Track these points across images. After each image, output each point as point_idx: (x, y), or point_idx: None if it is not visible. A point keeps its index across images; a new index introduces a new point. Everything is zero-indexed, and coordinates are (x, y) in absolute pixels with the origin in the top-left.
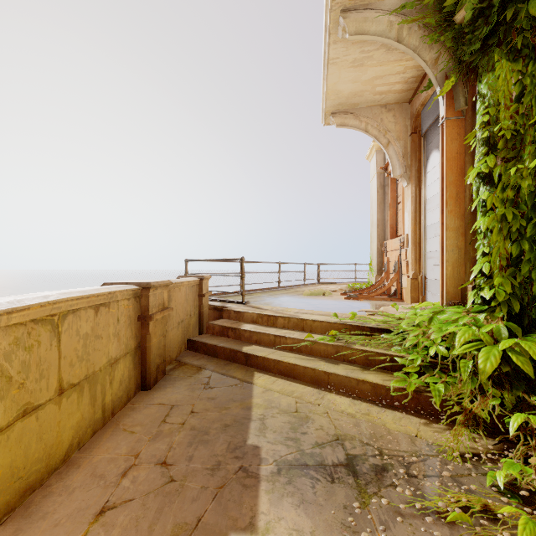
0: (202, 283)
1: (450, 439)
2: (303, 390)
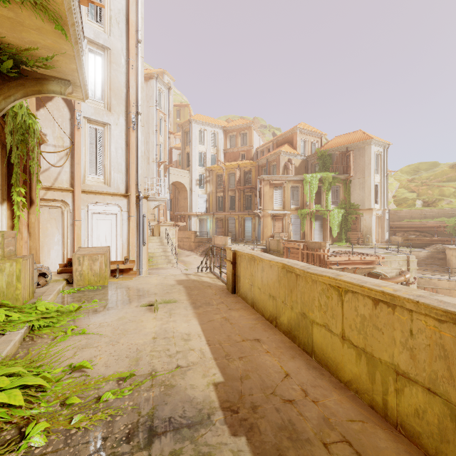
0: None
1: None
2: None
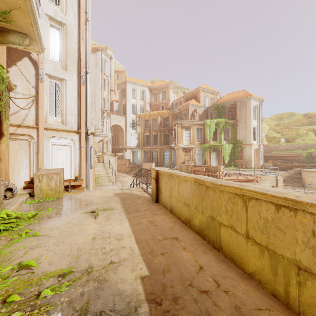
0: None
1: None
2: None
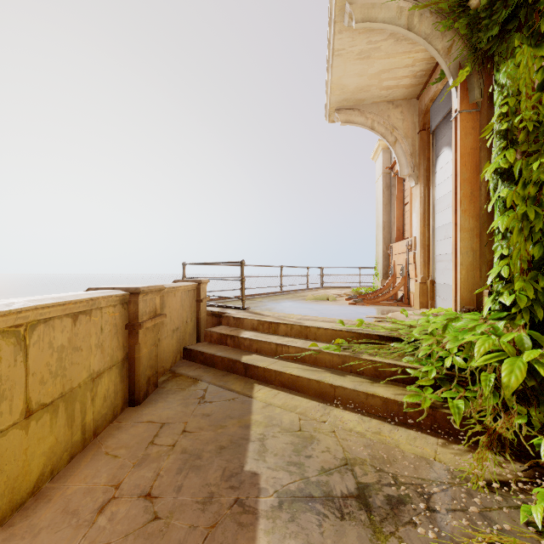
0: (199, 288)
1: (473, 464)
2: (307, 405)
